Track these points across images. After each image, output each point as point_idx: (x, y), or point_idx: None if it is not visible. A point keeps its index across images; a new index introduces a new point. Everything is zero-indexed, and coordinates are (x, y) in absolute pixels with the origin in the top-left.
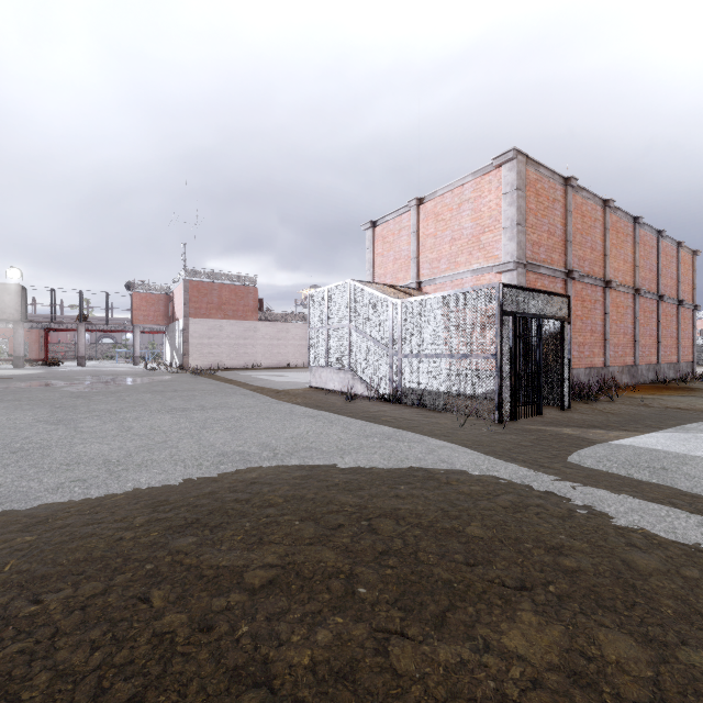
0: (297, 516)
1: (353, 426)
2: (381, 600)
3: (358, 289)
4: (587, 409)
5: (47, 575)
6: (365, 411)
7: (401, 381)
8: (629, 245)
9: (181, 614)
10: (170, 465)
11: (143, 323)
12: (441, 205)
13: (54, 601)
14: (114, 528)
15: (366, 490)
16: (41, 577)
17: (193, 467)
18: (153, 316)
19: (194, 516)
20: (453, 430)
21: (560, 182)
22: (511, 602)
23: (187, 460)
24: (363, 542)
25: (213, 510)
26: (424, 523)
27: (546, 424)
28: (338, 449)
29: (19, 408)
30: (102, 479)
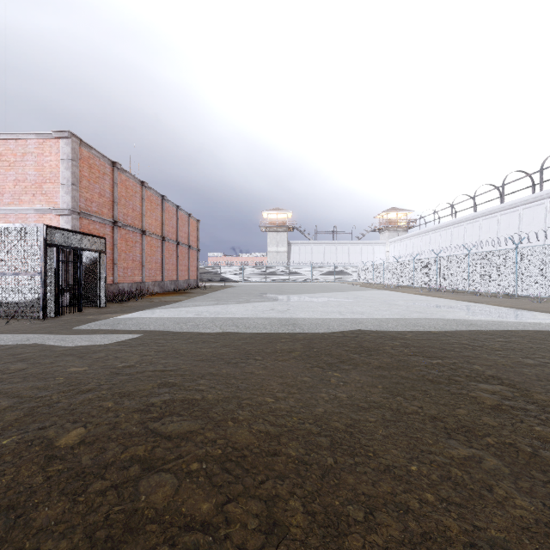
0: None
1: None
2: None
3: None
4: (116, 306)
5: None
6: None
7: None
8: (159, 211)
9: None
10: None
11: None
12: (4, 148)
13: None
14: None
15: None
16: None
17: None
18: None
19: None
20: None
21: (109, 163)
22: None
23: None
24: None
25: None
26: None
27: (79, 315)
28: None
29: None
30: None
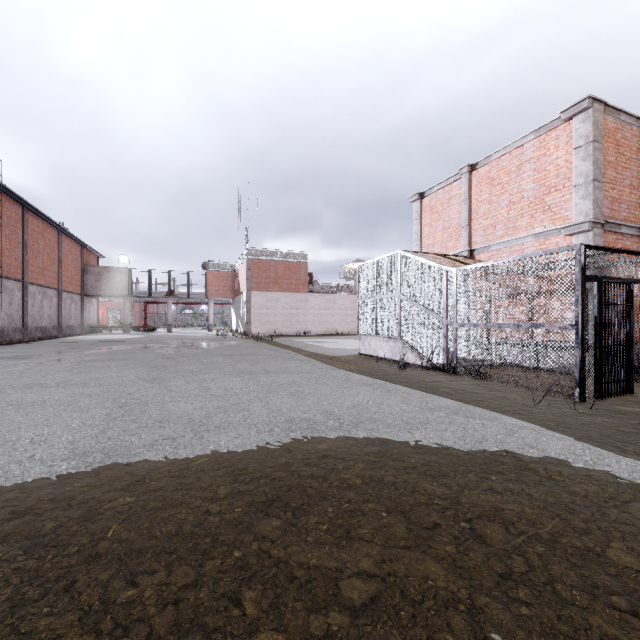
0: (381, 506)
1: (412, 397)
2: None
3: (409, 259)
4: None
5: (143, 549)
6: (420, 381)
7: (456, 351)
8: None
9: (278, 634)
10: (245, 428)
11: (215, 296)
12: (496, 169)
13: (148, 587)
14: (201, 498)
15: (451, 478)
16: (137, 550)
17: (265, 432)
18: (222, 291)
19: (274, 492)
20: (525, 406)
21: None
22: None
23: (259, 425)
24: (471, 554)
25: (291, 486)
26: (543, 535)
27: None
28: (404, 423)
29: (126, 366)
30: (188, 439)
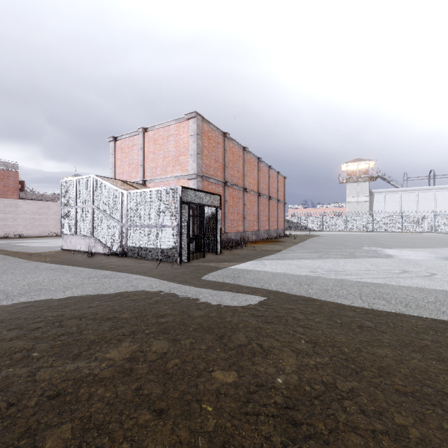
0: (6, 328)
1: (83, 273)
2: (45, 355)
3: (99, 182)
4: (228, 253)
5: None
6: (98, 263)
7: (127, 242)
8: (256, 171)
9: None
10: None
11: None
12: (157, 135)
13: None
14: None
15: (70, 307)
16: None
17: None
18: None
19: None
20: (151, 269)
21: (221, 134)
22: (122, 340)
23: None
24: (50, 332)
25: None
26: (98, 317)
27: (204, 262)
28: (64, 287)
29: None
30: None
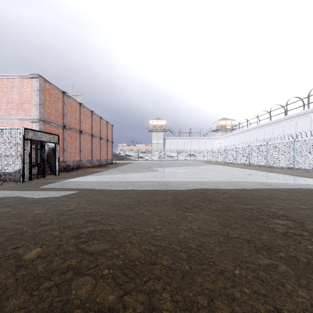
0: None
1: None
2: None
3: None
4: (65, 174)
5: None
6: None
7: None
8: (90, 120)
9: None
10: None
11: None
12: (1, 83)
13: None
14: None
15: None
16: None
17: None
18: None
19: None
20: None
21: (61, 92)
22: None
23: None
24: None
25: None
26: None
27: (43, 180)
28: None
29: None
30: None
